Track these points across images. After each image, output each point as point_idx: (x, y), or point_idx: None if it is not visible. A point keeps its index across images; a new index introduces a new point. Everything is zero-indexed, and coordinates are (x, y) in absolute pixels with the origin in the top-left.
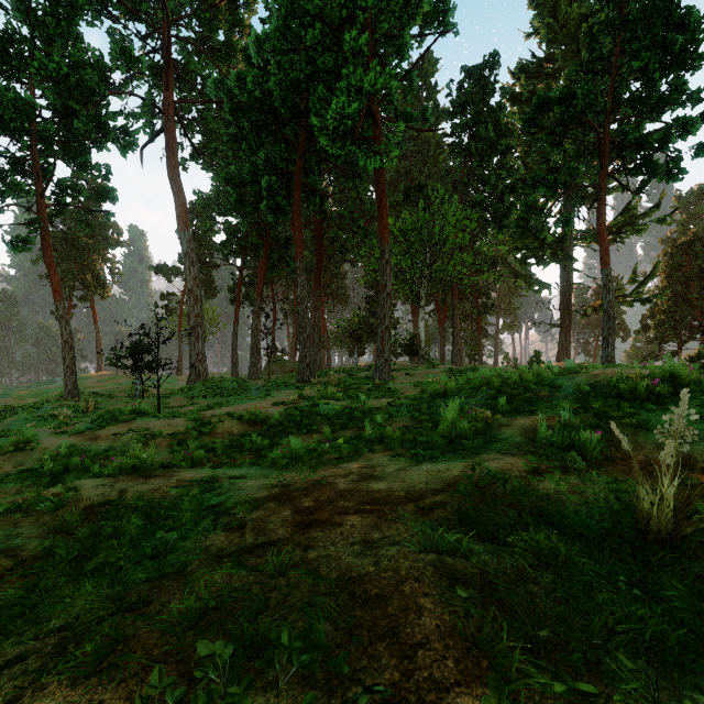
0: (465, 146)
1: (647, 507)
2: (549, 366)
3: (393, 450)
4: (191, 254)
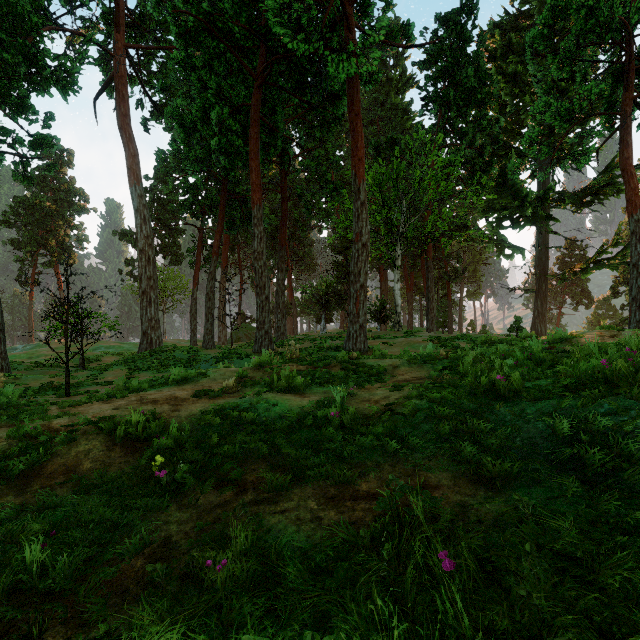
0: (443, 93)
1: None
2: None
3: None
4: (143, 211)
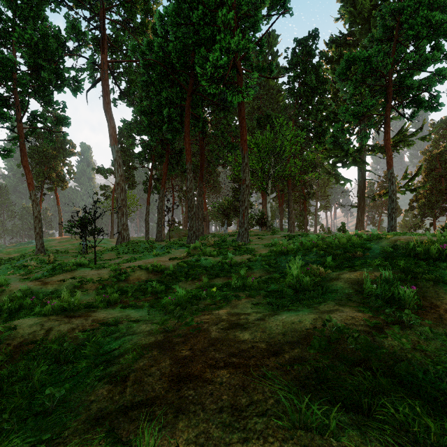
0: (297, 90)
1: None
2: (356, 234)
3: (252, 297)
4: (119, 160)
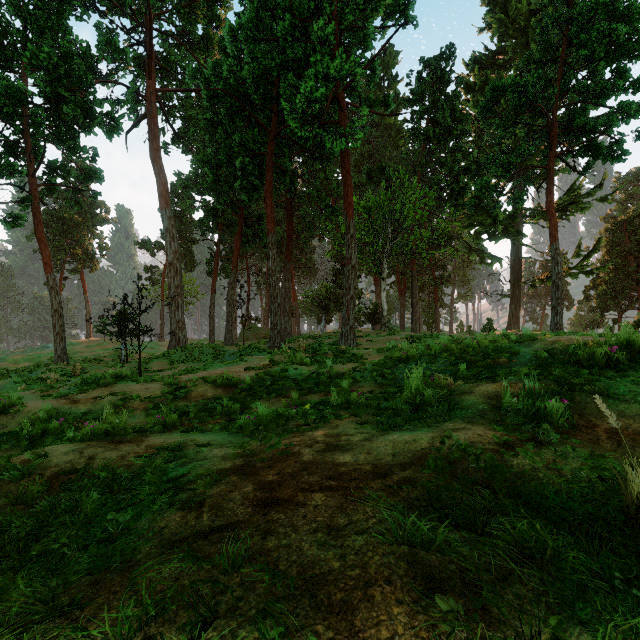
0: (424, 131)
1: (637, 490)
2: (504, 334)
3: (358, 416)
4: (172, 230)
